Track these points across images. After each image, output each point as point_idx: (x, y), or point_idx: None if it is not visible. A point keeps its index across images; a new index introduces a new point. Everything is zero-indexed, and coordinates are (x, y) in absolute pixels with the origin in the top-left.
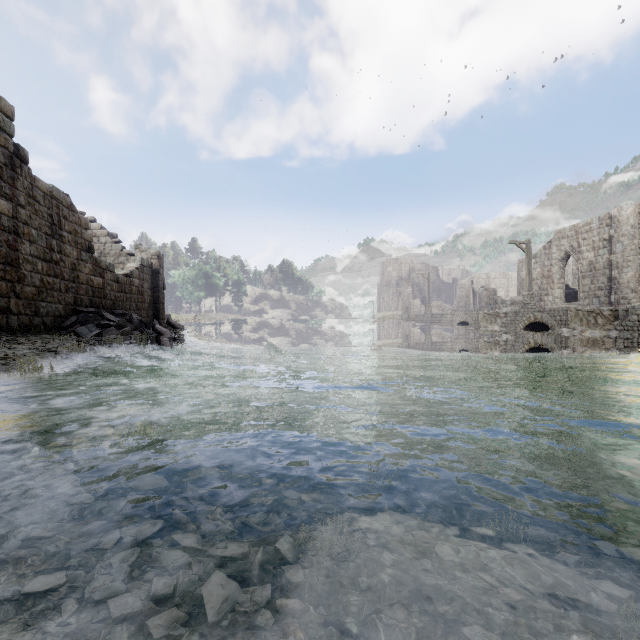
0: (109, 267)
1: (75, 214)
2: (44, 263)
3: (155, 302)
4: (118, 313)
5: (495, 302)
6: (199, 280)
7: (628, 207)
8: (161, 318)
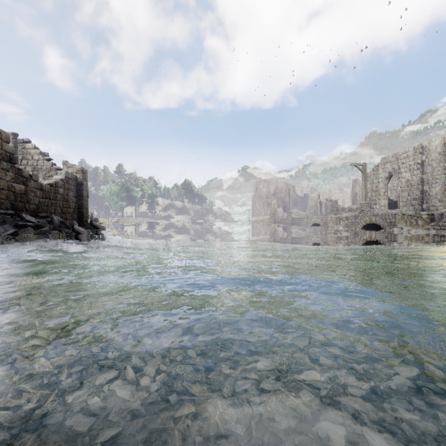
0: (32, 177)
1: None
2: None
3: (79, 207)
4: (41, 215)
5: (337, 209)
6: (122, 193)
7: (436, 139)
8: (85, 220)
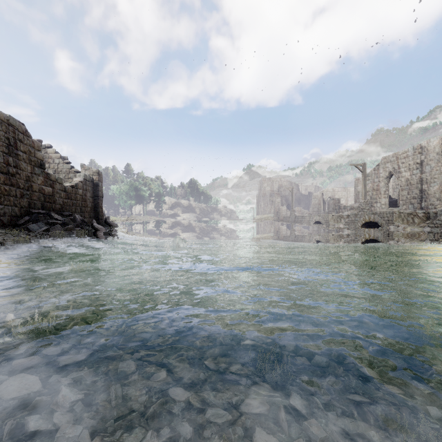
0: (58, 180)
1: (29, 138)
2: (1, 175)
3: (95, 207)
4: (65, 214)
5: (339, 208)
6: (131, 192)
7: (434, 140)
8: (100, 218)
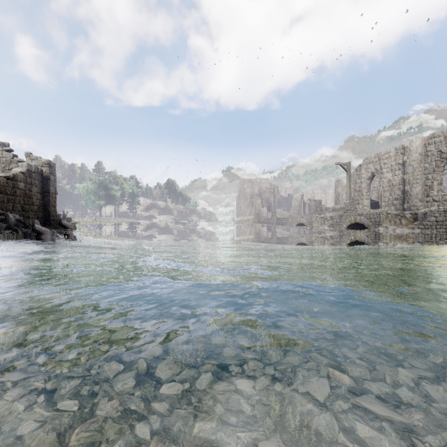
0: None
1: None
2: None
3: (46, 205)
4: None
5: (321, 209)
6: (100, 191)
7: (417, 140)
8: (52, 219)
